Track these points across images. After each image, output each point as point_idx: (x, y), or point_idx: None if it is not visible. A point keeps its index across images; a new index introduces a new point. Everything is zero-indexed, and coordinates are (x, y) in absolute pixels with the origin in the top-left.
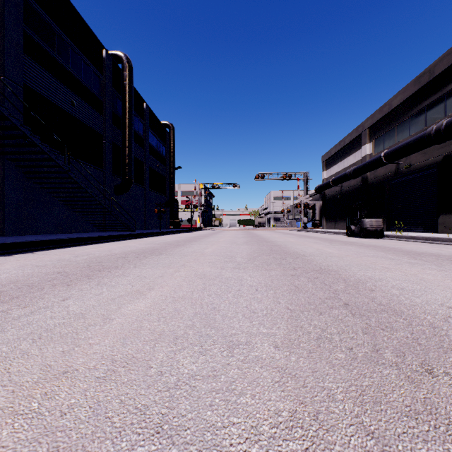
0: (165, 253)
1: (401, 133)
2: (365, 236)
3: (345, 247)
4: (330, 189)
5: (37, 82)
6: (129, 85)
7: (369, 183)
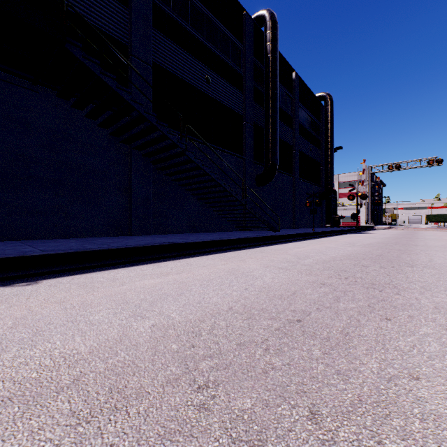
0: None
1: None
2: None
3: None
4: None
5: (167, 59)
6: (272, 45)
7: None
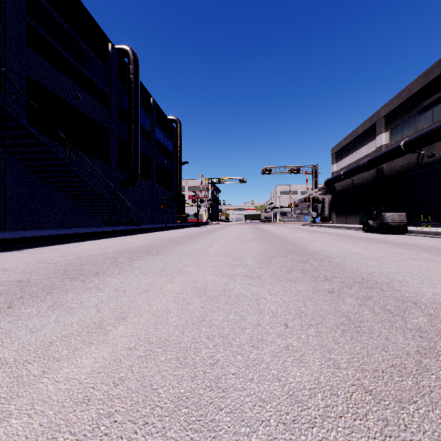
0: (163, 253)
1: (423, 120)
2: (386, 232)
3: (372, 245)
4: (340, 182)
5: (40, 74)
6: (135, 78)
7: (385, 175)
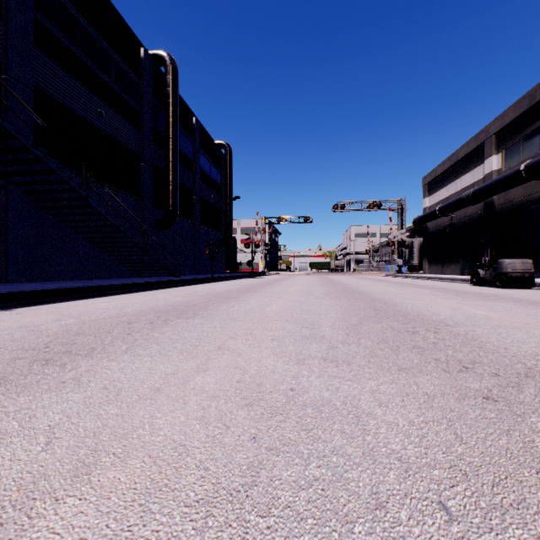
0: (202, 315)
1: None
2: (504, 286)
3: (497, 305)
4: (434, 221)
5: (52, 84)
6: (173, 91)
7: (497, 211)
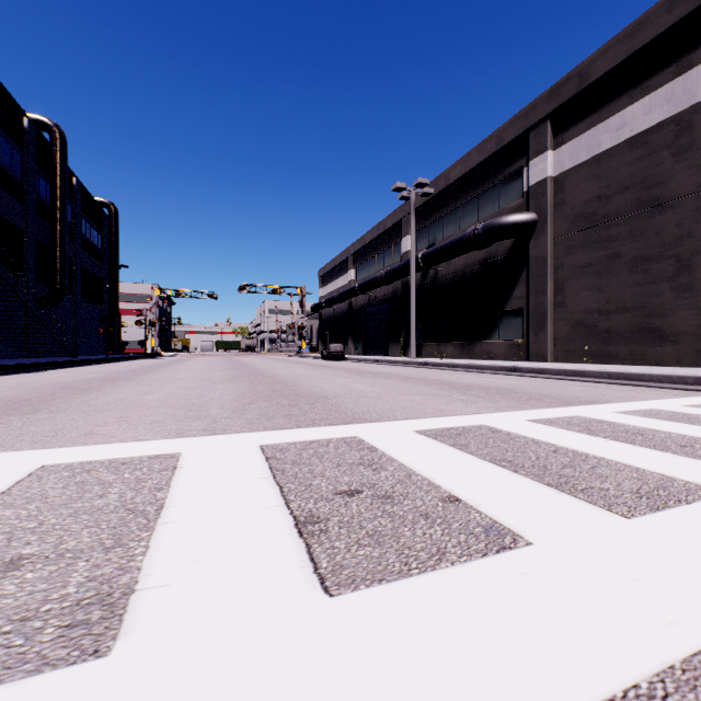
0: (162, 370)
1: (372, 268)
2: (331, 360)
3: (295, 365)
4: (326, 309)
5: None
6: (63, 165)
7: (354, 309)
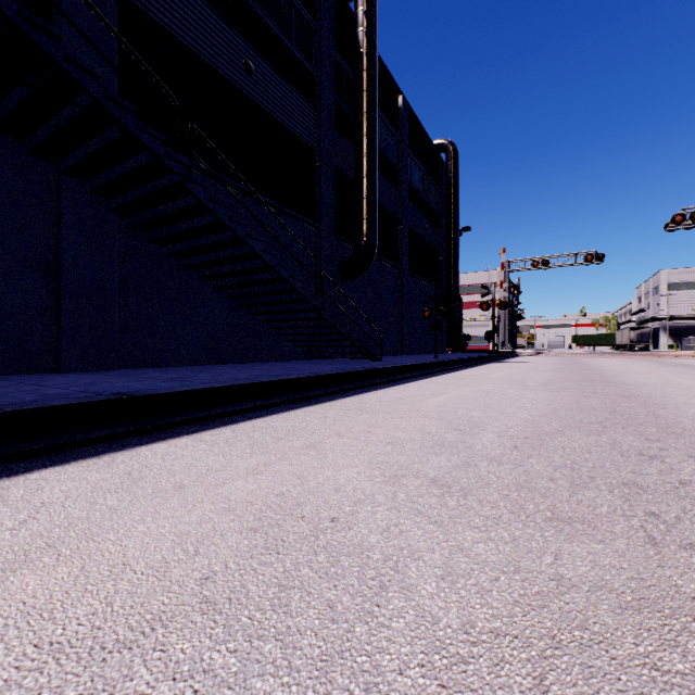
0: None
1: None
2: None
3: None
4: None
5: (158, 0)
6: (368, 32)
7: None
